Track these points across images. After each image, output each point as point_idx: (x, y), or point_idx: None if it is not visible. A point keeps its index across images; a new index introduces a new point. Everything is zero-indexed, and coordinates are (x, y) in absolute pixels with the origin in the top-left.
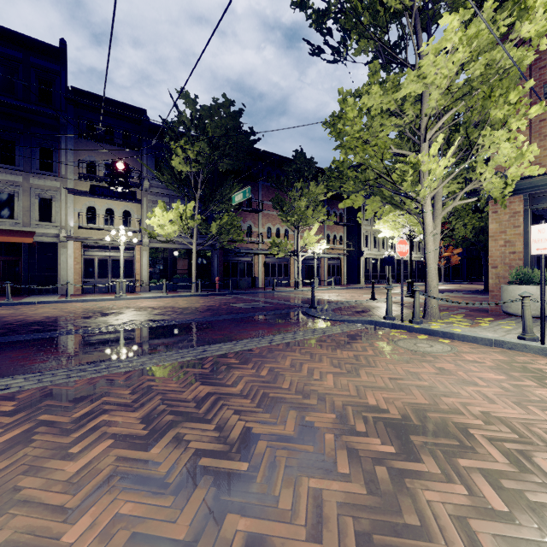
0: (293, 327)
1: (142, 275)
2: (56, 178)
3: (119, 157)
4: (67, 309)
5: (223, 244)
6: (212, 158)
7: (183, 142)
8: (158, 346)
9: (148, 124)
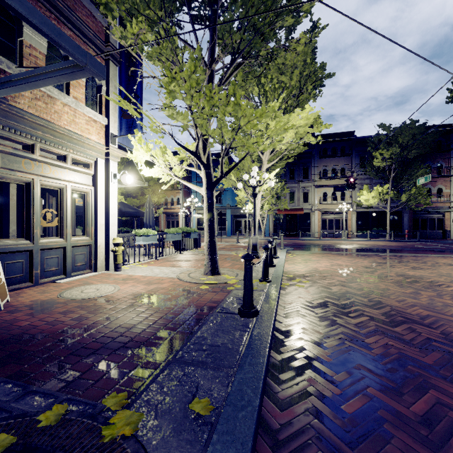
0: (448, 254)
1: (352, 228)
2: (310, 181)
3: (338, 163)
4: (326, 242)
5: (411, 207)
6: (401, 155)
7: (381, 150)
8: (378, 252)
9: (355, 139)
